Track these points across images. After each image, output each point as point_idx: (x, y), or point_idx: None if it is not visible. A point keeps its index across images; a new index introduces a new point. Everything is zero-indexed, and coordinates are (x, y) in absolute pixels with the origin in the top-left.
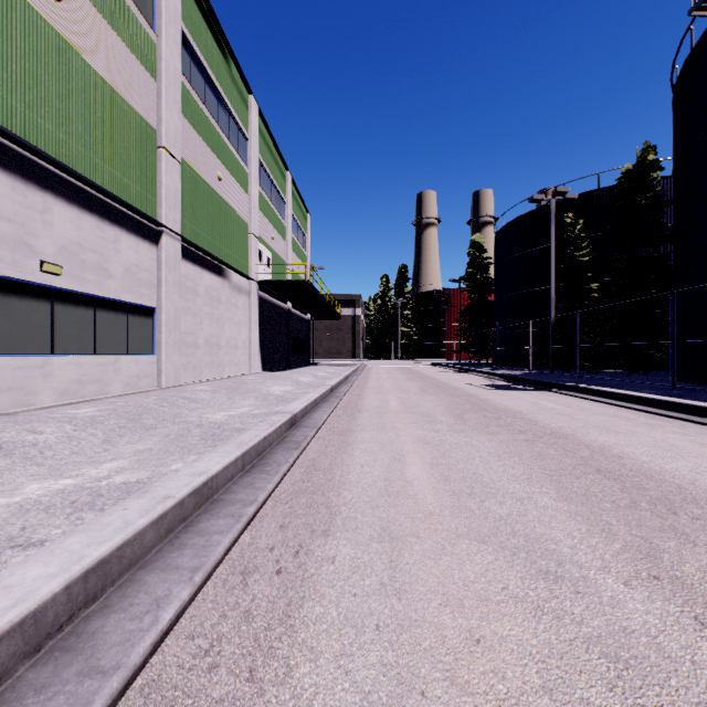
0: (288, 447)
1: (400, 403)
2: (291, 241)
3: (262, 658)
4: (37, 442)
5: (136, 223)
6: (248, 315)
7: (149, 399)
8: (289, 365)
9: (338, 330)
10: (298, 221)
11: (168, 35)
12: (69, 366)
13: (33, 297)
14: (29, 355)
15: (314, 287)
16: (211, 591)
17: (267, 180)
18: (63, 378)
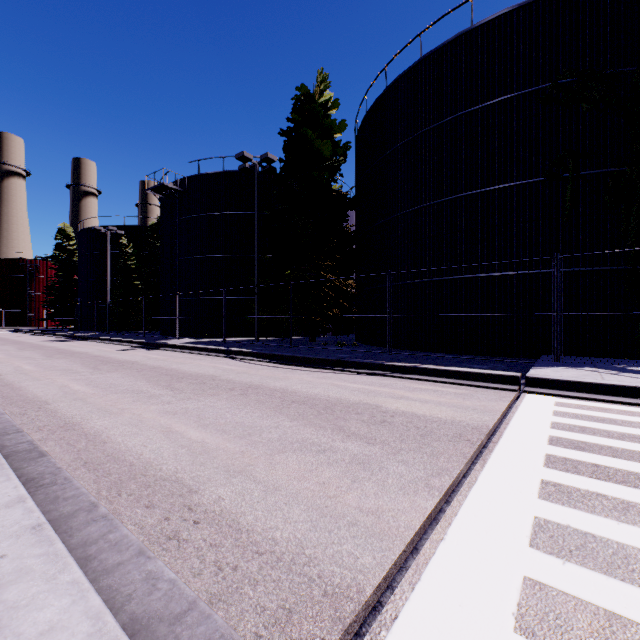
0: None
1: None
2: None
3: None
4: None
5: None
6: None
7: None
8: None
9: None
10: None
11: None
12: None
13: None
14: None
15: None
16: None
17: None
18: None
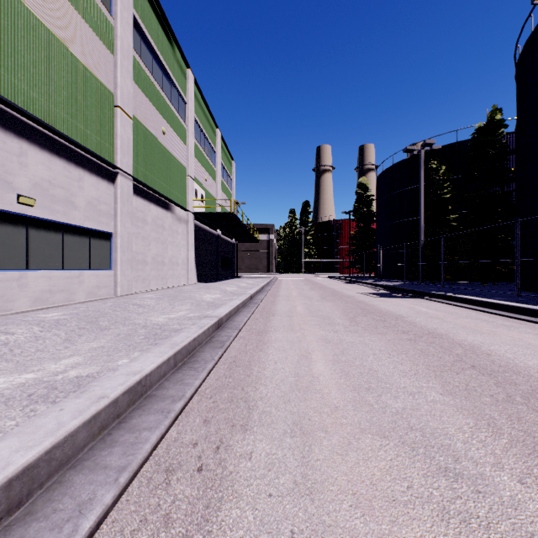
0: (214, 346)
1: (305, 308)
2: (220, 182)
3: None
4: (8, 341)
5: (96, 166)
6: (186, 239)
7: (106, 305)
8: (219, 277)
9: (256, 251)
10: (226, 167)
11: (122, 19)
12: (41, 279)
13: (11, 224)
14: (8, 270)
15: (237, 218)
16: (135, 491)
17: (201, 135)
18: (36, 288)
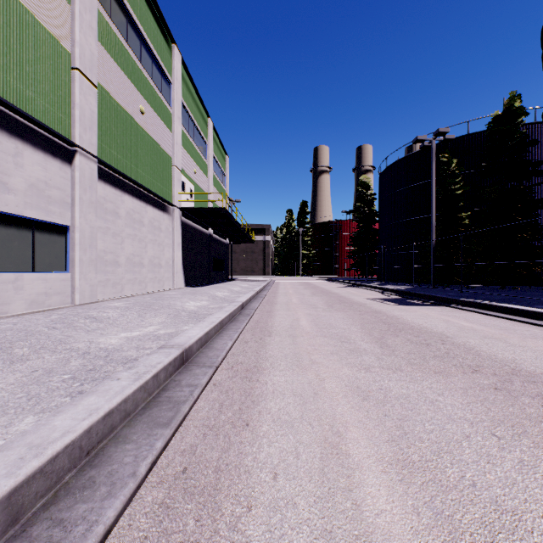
0: (156, 420)
1: (311, 322)
2: (211, 177)
3: None
4: None
5: (44, 139)
6: (171, 237)
7: (46, 319)
8: (210, 281)
9: (252, 253)
10: (218, 161)
11: None
12: None
13: None
14: None
15: (230, 214)
16: None
17: (190, 122)
18: None
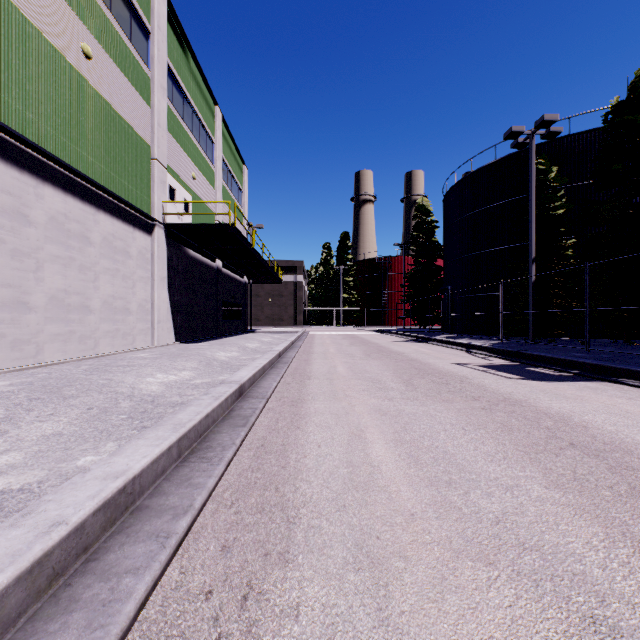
0: None
1: (398, 449)
2: (220, 189)
3: None
4: None
5: None
6: (149, 268)
7: None
8: (219, 333)
9: (280, 297)
10: (232, 170)
11: None
12: None
13: None
14: None
15: (243, 237)
16: None
17: (186, 104)
18: None
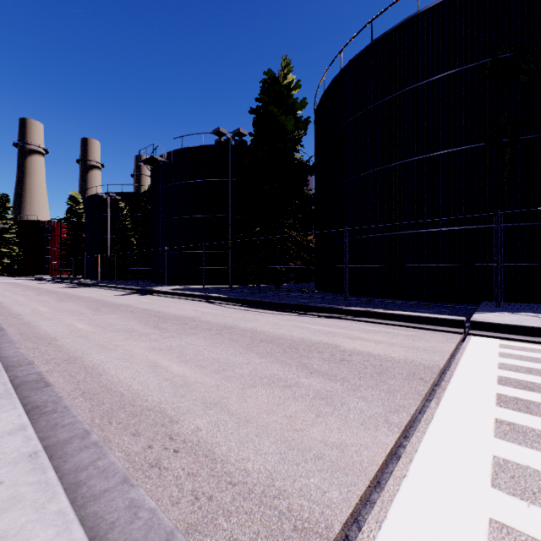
0: None
1: (12, 293)
2: None
3: (2, 305)
4: None
5: None
6: None
7: None
8: None
9: None
10: None
11: None
12: None
13: None
14: None
15: None
16: None
17: None
18: None
